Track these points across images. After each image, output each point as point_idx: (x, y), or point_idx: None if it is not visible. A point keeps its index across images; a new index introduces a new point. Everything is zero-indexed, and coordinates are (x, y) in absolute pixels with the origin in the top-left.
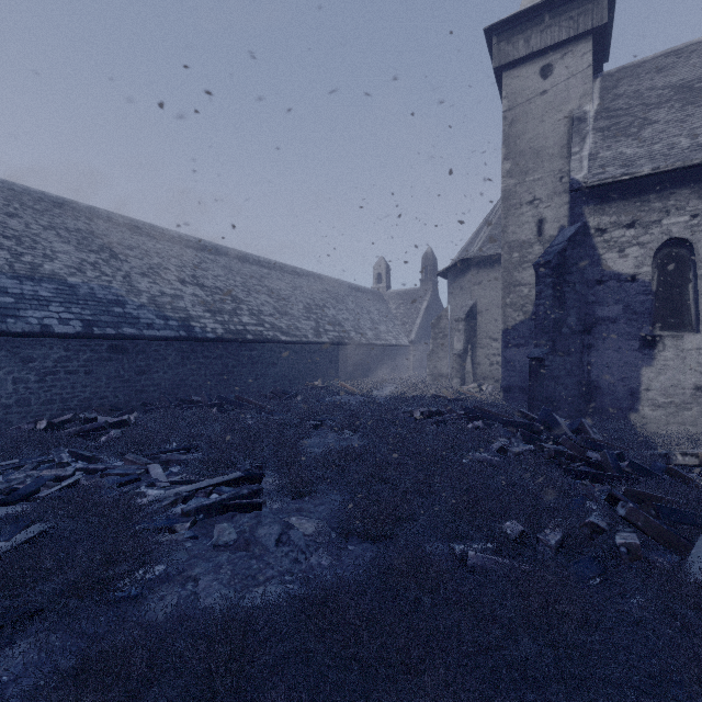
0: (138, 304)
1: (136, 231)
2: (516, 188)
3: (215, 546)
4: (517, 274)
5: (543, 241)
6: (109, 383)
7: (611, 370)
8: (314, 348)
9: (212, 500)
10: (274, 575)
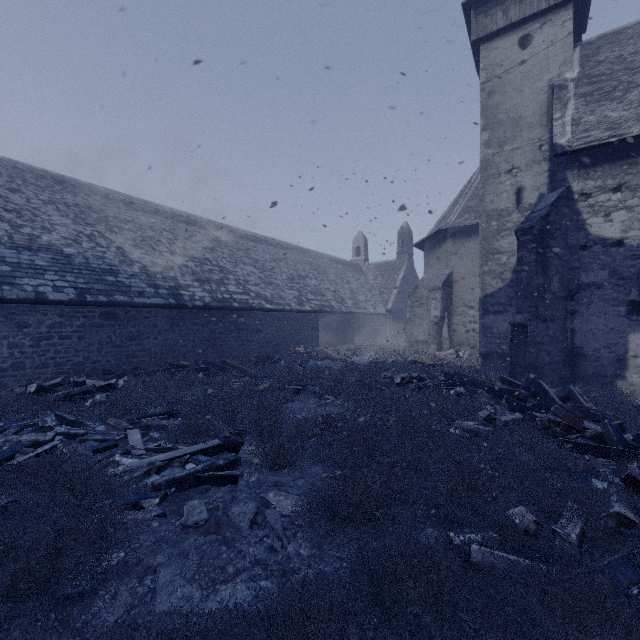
0: (130, 273)
1: (131, 207)
2: (494, 157)
3: (184, 527)
4: (495, 242)
5: (522, 209)
6: (101, 348)
7: (596, 336)
8: (297, 315)
9: (185, 472)
10: (246, 567)
